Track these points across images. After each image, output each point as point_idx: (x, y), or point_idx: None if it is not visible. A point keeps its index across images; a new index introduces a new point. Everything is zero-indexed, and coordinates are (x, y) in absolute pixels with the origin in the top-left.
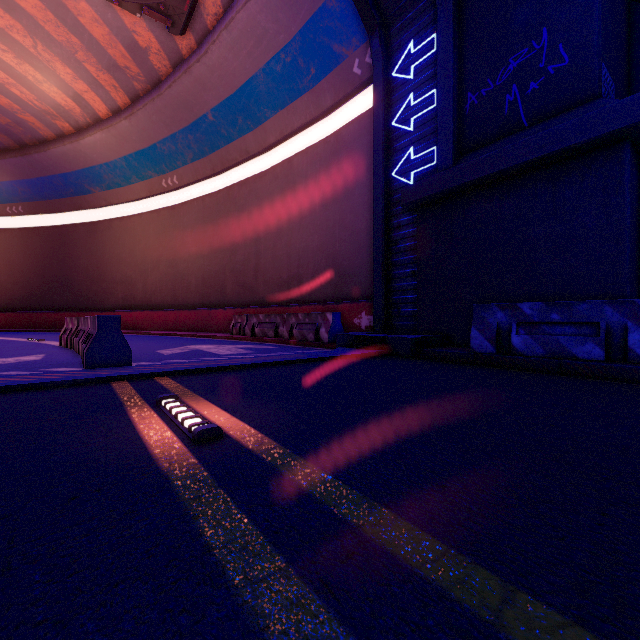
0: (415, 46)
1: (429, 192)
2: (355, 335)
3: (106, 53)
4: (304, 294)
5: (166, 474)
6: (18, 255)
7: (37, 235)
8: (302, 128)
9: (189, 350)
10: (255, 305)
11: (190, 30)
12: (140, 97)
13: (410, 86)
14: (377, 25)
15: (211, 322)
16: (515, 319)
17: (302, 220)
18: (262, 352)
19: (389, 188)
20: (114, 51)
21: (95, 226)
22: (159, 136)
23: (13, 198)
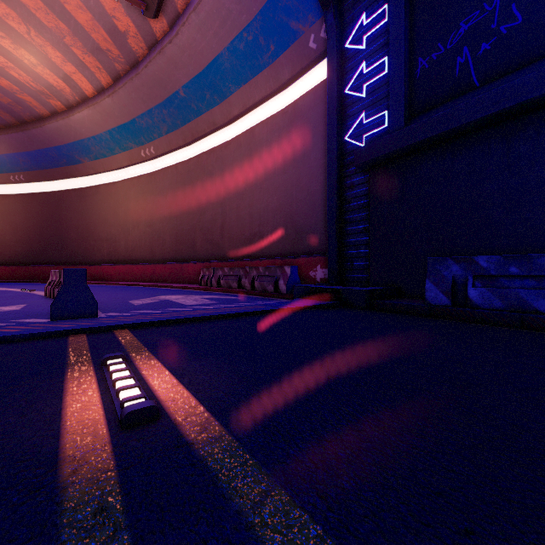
0: (367, 18)
1: (381, 152)
2: (311, 287)
3: (90, 37)
4: (264, 249)
5: (61, 492)
6: (20, 217)
7: (36, 200)
8: (263, 101)
9: (159, 300)
10: (221, 259)
11: (163, 14)
12: (121, 77)
13: (362, 55)
14: (331, 0)
15: (183, 274)
16: (471, 272)
17: (263, 183)
18: (225, 302)
19: (342, 151)
20: (97, 35)
21: (84, 191)
22: (138, 111)
23: (16, 168)
